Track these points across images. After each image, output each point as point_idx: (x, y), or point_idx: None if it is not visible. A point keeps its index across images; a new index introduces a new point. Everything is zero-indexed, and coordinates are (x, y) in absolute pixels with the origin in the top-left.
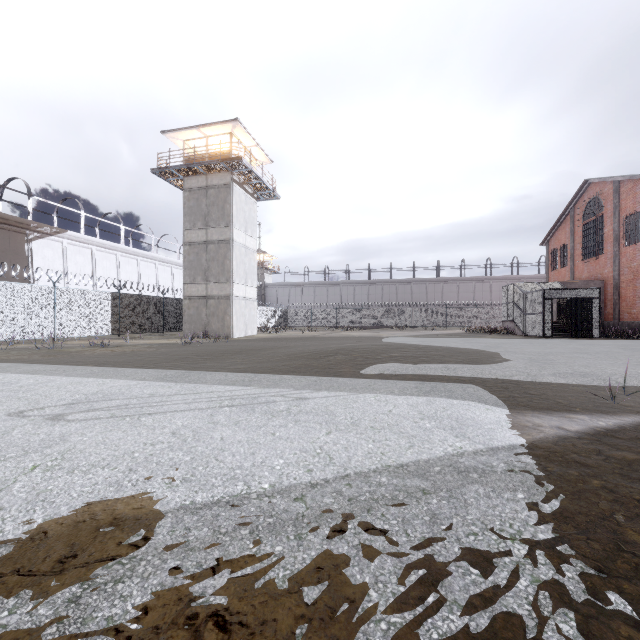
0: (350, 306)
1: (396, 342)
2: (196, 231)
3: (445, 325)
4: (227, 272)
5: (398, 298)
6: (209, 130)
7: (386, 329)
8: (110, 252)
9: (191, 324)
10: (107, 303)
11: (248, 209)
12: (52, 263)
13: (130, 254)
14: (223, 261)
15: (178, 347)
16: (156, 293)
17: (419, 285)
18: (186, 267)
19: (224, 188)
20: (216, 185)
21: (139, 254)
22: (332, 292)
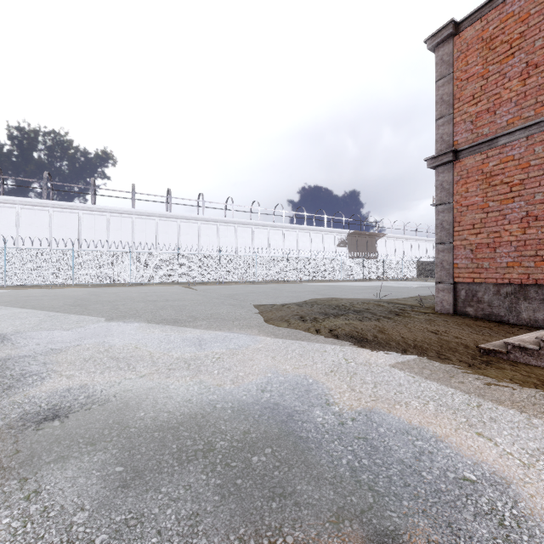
0: None
1: None
2: None
3: None
4: None
5: None
6: None
7: None
8: (400, 240)
9: None
10: (415, 265)
11: None
12: (382, 248)
13: (407, 239)
14: None
15: None
16: (418, 258)
17: None
18: None
19: None
20: None
21: (411, 238)
22: None
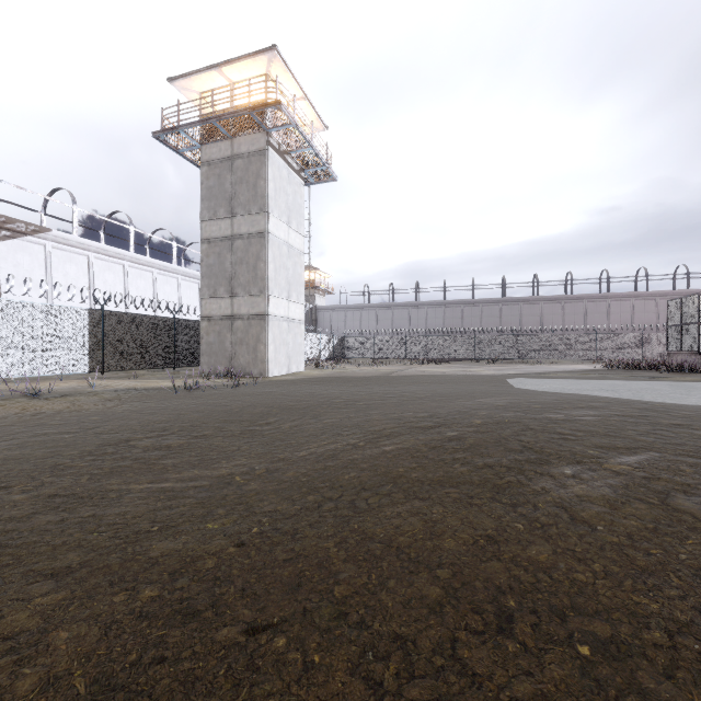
0: (421, 333)
1: (563, 392)
2: (217, 222)
3: (551, 357)
4: (261, 280)
5: (483, 323)
6: (234, 71)
7: (469, 362)
8: (115, 261)
9: (210, 356)
10: (81, 325)
11: (292, 191)
12: (29, 273)
13: (143, 265)
14: (255, 264)
15: (162, 398)
16: (178, 316)
17: (510, 306)
18: (204, 274)
19: (256, 156)
20: (245, 153)
21: (155, 265)
22: (398, 316)
